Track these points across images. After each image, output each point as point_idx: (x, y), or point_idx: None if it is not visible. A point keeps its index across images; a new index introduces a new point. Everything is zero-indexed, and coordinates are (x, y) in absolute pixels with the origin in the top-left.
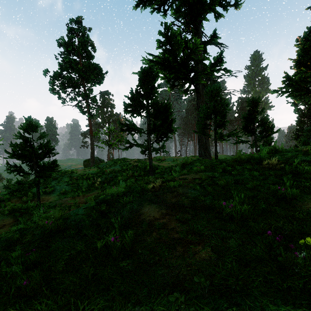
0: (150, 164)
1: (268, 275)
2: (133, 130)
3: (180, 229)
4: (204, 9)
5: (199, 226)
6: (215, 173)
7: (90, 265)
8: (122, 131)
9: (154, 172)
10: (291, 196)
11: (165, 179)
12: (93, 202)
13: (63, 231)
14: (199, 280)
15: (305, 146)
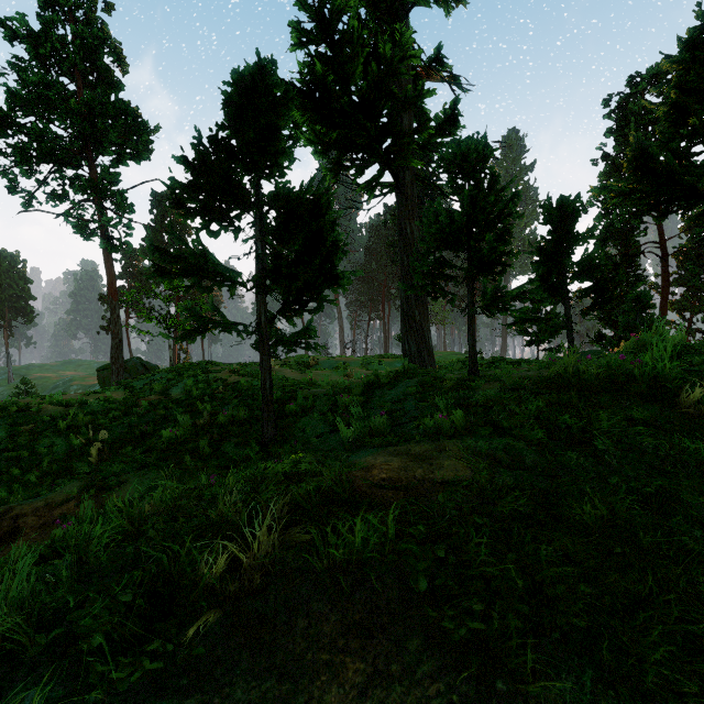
0: (266, 389)
1: None
2: (203, 276)
3: None
4: None
5: None
6: (517, 444)
7: None
8: (159, 275)
9: (281, 409)
10: None
11: (306, 492)
12: None
13: None
14: None
15: None
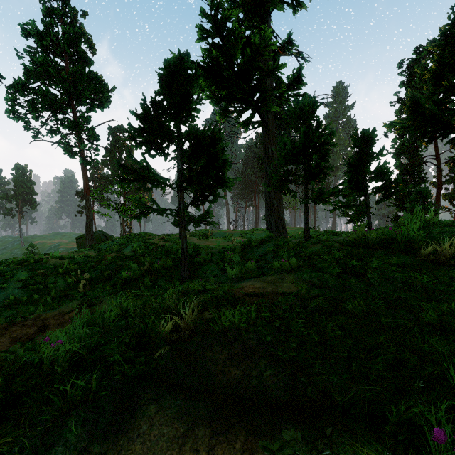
0: (183, 248)
1: None
2: (147, 182)
3: None
4: None
5: None
6: (325, 276)
7: None
8: (123, 182)
9: (191, 260)
10: None
11: (210, 297)
12: None
13: None
14: None
15: None
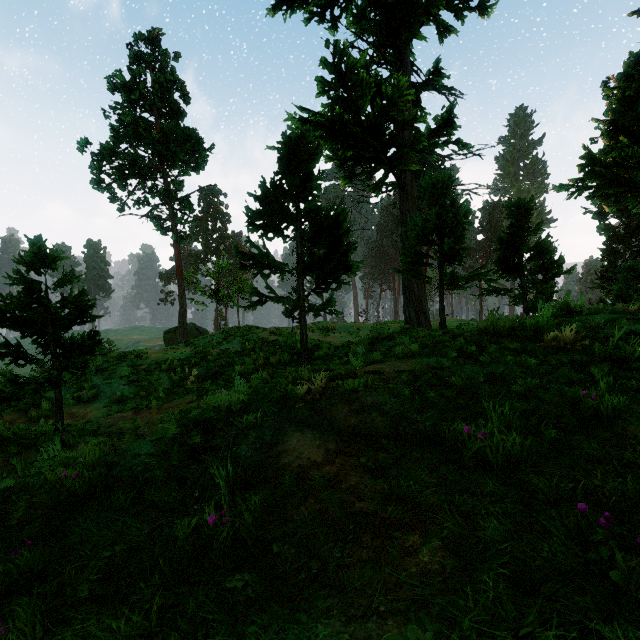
0: (304, 339)
1: (590, 620)
2: (266, 268)
3: (368, 490)
4: (416, 16)
5: (413, 482)
6: (442, 360)
7: (157, 584)
8: (242, 269)
9: (311, 355)
10: (611, 412)
11: (335, 373)
12: (173, 426)
13: (103, 495)
14: (421, 636)
15: (632, 302)
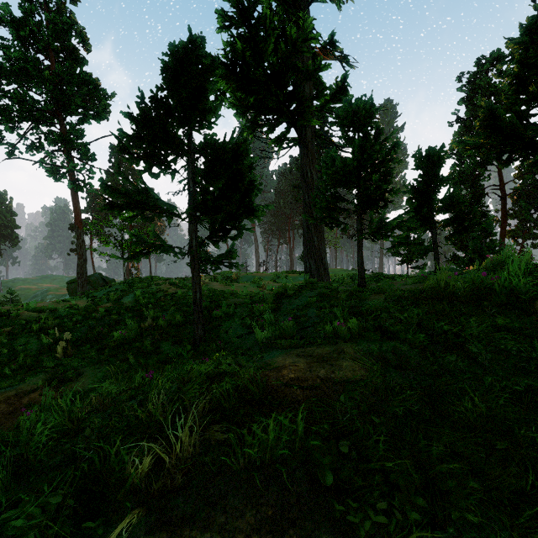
0: (197, 299)
1: None
2: (145, 208)
3: None
4: None
5: None
6: (402, 347)
7: None
8: (109, 208)
9: (209, 314)
10: None
11: (226, 392)
12: None
13: None
14: None
15: None
